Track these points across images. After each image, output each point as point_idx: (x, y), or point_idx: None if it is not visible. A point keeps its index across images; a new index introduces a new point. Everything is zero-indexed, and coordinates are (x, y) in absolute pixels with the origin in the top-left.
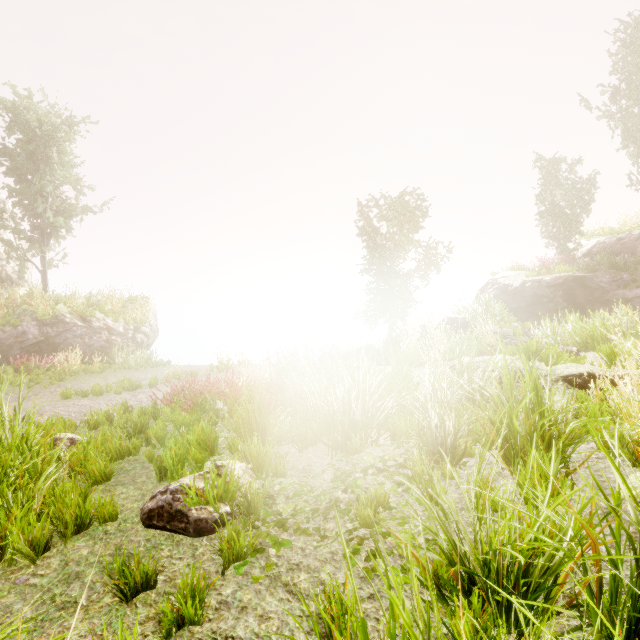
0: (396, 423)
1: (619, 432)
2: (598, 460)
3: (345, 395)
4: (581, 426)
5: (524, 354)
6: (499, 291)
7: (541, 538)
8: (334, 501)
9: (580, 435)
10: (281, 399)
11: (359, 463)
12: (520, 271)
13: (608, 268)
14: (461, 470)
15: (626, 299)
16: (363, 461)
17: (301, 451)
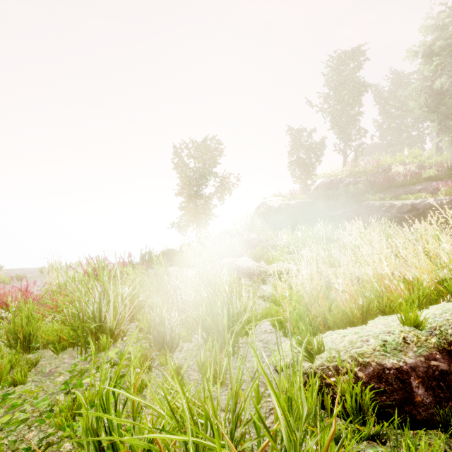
0: (142, 320)
1: (281, 314)
2: (269, 334)
3: (95, 303)
4: (259, 313)
5: (255, 257)
6: (267, 210)
7: (135, 444)
8: (52, 405)
9: (263, 317)
10: (64, 303)
11: (100, 360)
12: (279, 197)
13: (324, 197)
14: (178, 355)
15: (331, 216)
16: (107, 356)
17: (57, 353)
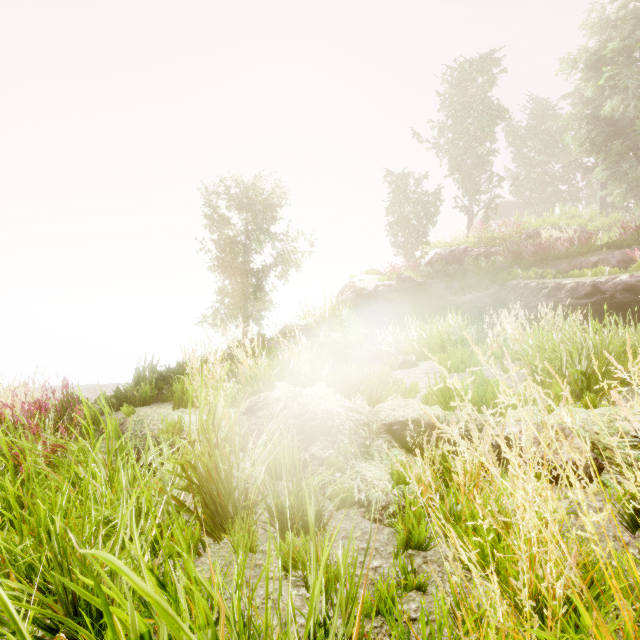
0: None
1: None
2: None
3: None
4: None
5: (343, 387)
6: (356, 294)
7: None
8: None
9: None
10: None
11: None
12: (375, 275)
13: (443, 276)
14: None
15: (456, 305)
16: None
17: None
